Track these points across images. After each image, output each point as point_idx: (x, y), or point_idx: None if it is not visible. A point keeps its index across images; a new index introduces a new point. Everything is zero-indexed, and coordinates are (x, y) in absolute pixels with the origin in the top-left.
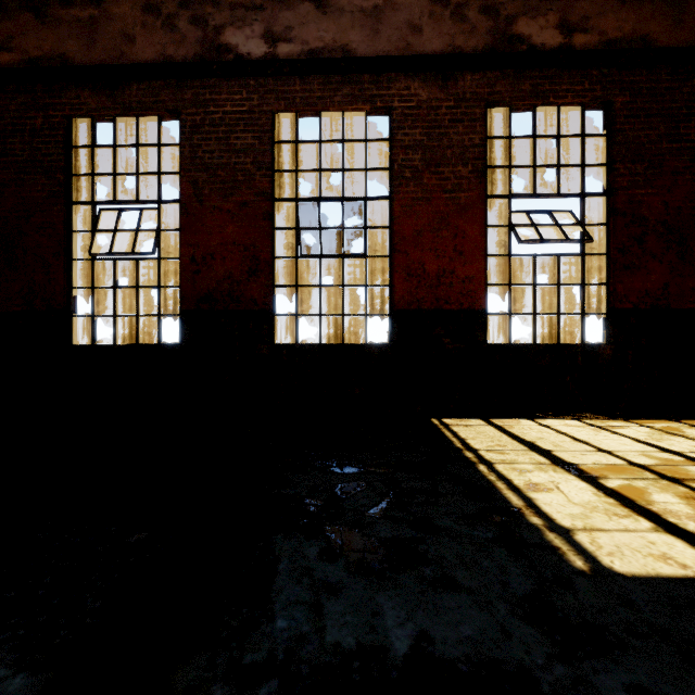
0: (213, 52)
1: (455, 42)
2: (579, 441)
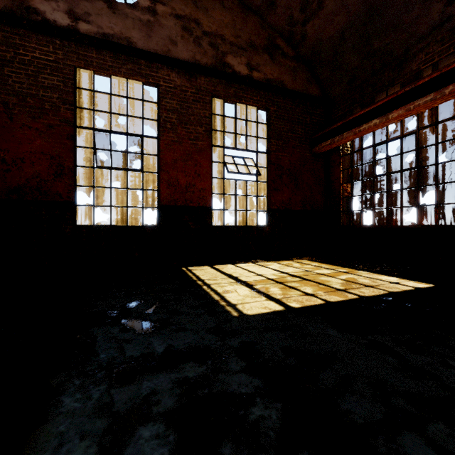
0: (22, 10)
1: (196, 57)
2: (251, 272)
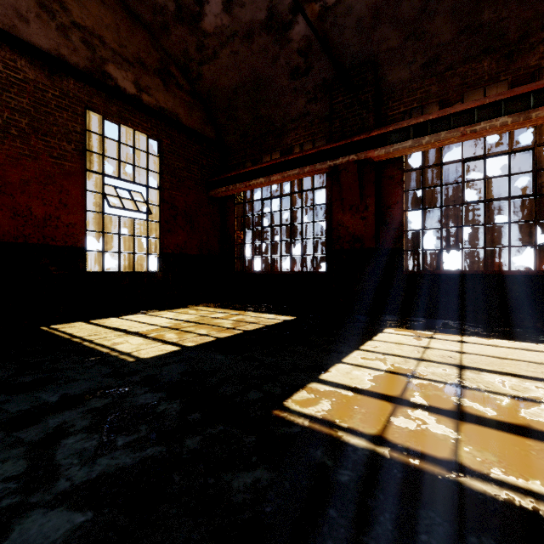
0: None
1: (61, 50)
2: (142, 323)
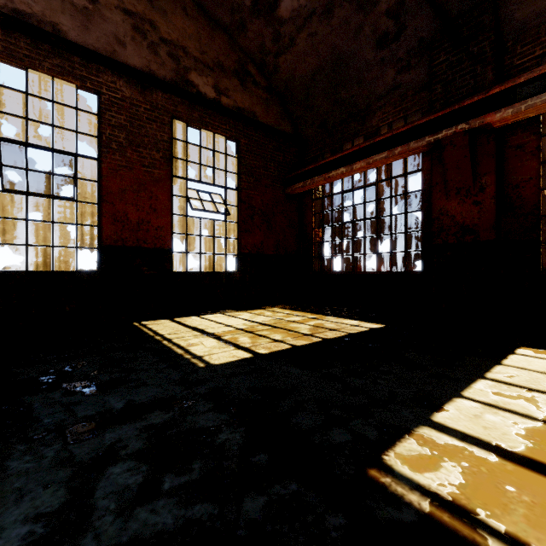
0: None
1: (151, 66)
2: (219, 323)
